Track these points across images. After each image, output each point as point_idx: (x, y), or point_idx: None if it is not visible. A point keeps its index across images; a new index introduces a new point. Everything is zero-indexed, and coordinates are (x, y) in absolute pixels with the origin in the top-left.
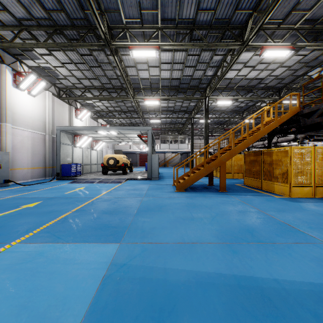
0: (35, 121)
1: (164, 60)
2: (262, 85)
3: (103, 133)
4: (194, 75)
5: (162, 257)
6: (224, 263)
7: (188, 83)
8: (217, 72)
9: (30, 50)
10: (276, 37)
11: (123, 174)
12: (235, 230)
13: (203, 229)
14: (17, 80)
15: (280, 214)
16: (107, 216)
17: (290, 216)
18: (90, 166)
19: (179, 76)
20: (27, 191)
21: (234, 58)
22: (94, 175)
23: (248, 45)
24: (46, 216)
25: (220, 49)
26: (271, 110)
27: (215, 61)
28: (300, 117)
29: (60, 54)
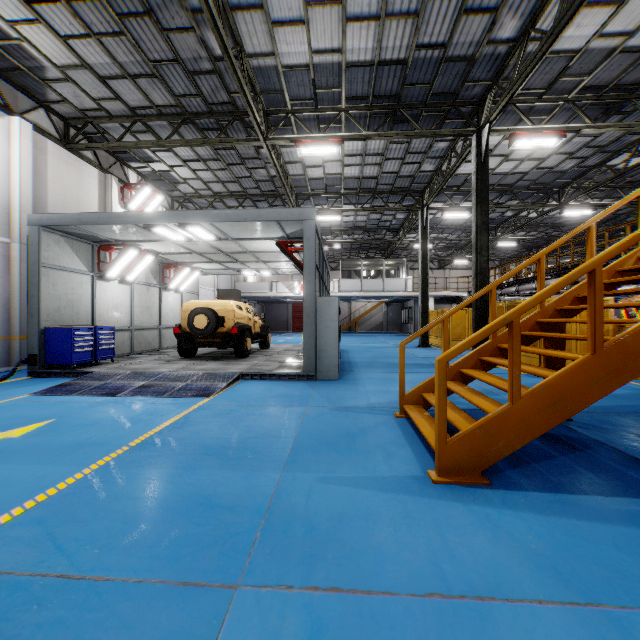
0: None
1: None
2: None
3: (175, 239)
4: (452, 42)
5: None
6: None
7: (428, 82)
8: (537, 17)
9: None
10: None
11: (237, 357)
12: None
13: None
14: None
15: None
16: None
17: None
18: (157, 332)
19: (405, 50)
20: None
21: None
22: (156, 359)
23: None
24: None
25: None
26: None
27: None
28: None
29: None
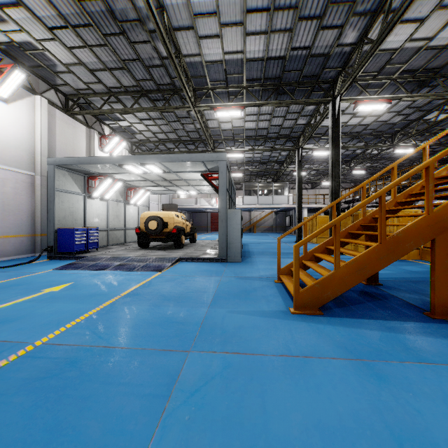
0: (9, 149)
1: (254, 2)
2: None
3: (136, 172)
4: (314, 45)
5: None
6: None
7: (300, 69)
8: (368, 30)
9: None
10: None
11: (176, 248)
12: None
13: None
14: None
15: None
16: None
17: None
18: (123, 232)
19: (284, 51)
20: None
21: None
22: (124, 249)
23: None
24: None
25: None
26: None
27: None
28: None
29: (38, 2)
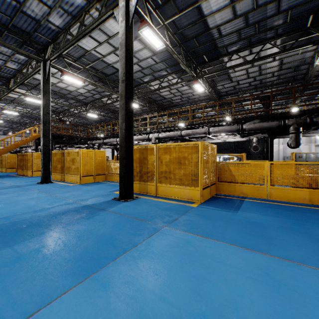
0: None
1: None
2: None
3: None
4: None
5: None
6: None
7: None
8: None
9: None
10: (38, 90)
11: None
12: None
13: None
14: None
15: (9, 181)
16: None
17: (13, 181)
18: None
19: None
20: None
21: (7, 93)
22: None
23: (14, 91)
24: None
25: None
26: (37, 129)
27: None
28: None
29: None
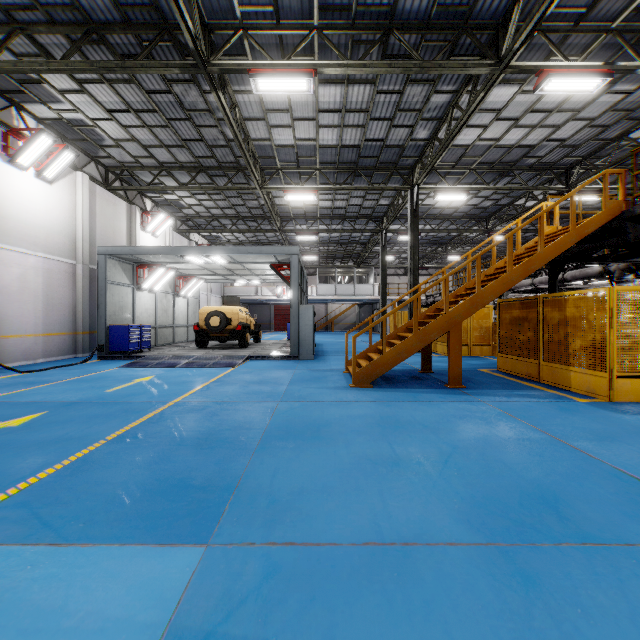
0: (52, 236)
1: (326, 104)
2: (530, 161)
3: (197, 262)
4: (388, 138)
5: (323, 600)
6: (508, 627)
7: (376, 156)
8: (437, 131)
9: (37, 81)
10: (570, 51)
11: (240, 348)
12: (511, 500)
13: (427, 496)
14: (11, 147)
15: (606, 449)
16: (188, 453)
17: (633, 455)
18: (171, 330)
19: (358, 141)
20: (23, 386)
21: (478, 97)
22: (179, 349)
23: (509, 66)
24: (39, 455)
25: (446, 78)
26: (556, 209)
27: (435, 107)
28: (627, 223)
29: (104, 90)
